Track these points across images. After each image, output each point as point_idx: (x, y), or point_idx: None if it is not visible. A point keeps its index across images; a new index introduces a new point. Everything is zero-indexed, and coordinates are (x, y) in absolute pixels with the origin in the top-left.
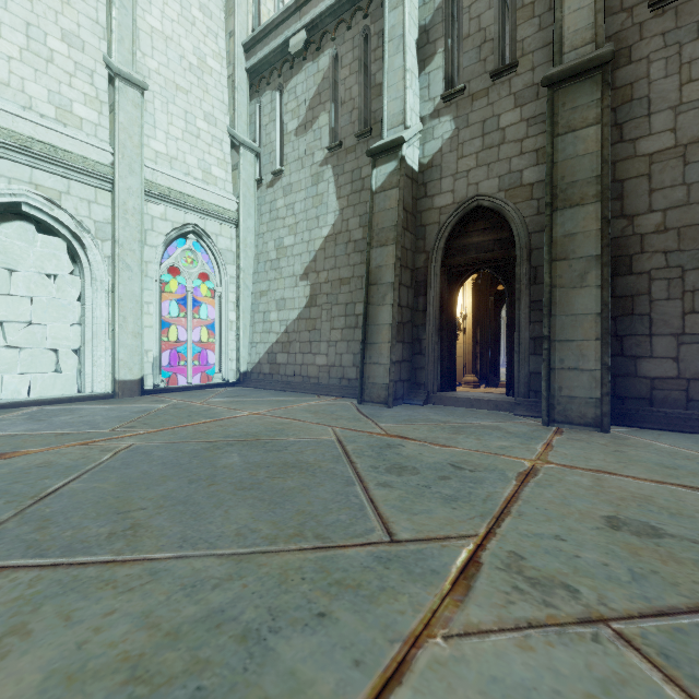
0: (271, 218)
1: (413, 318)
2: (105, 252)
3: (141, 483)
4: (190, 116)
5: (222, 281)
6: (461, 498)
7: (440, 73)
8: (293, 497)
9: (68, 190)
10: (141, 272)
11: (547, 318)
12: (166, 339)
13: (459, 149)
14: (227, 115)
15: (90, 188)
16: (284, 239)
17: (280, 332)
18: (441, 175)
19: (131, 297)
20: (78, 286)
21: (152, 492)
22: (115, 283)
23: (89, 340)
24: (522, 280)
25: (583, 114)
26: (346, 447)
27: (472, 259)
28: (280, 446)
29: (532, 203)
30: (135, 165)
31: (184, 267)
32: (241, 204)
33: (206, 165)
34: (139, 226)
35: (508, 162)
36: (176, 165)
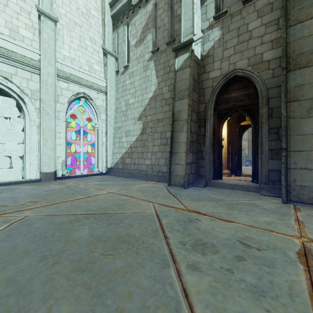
0: (123, 90)
1: (197, 139)
2: (36, 106)
3: (3, 259)
4: (82, 38)
5: (98, 122)
6: (267, 291)
7: (213, 5)
8: (116, 284)
9: (16, 73)
10: (55, 116)
11: (285, 137)
12: (70, 151)
13: (224, 45)
14: (101, 39)
15: (28, 72)
16: (129, 100)
17: (127, 147)
18: (213, 60)
19: (49, 129)
20: (22, 123)
21: (3, 272)
22: (40, 122)
23: (28, 151)
24: (263, 116)
25: (307, 11)
26: (162, 221)
27: (231, 105)
28: (118, 219)
29: (269, 71)
30: (52, 61)
31: (78, 114)
32: (108, 83)
33: (90, 63)
34: (54, 92)
35: (253, 49)
36: (74, 62)
